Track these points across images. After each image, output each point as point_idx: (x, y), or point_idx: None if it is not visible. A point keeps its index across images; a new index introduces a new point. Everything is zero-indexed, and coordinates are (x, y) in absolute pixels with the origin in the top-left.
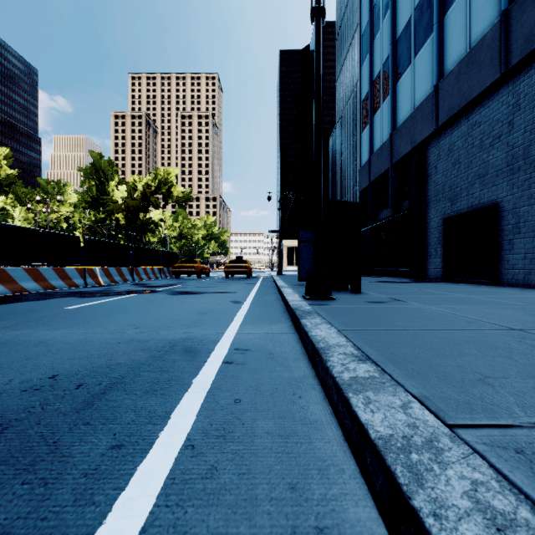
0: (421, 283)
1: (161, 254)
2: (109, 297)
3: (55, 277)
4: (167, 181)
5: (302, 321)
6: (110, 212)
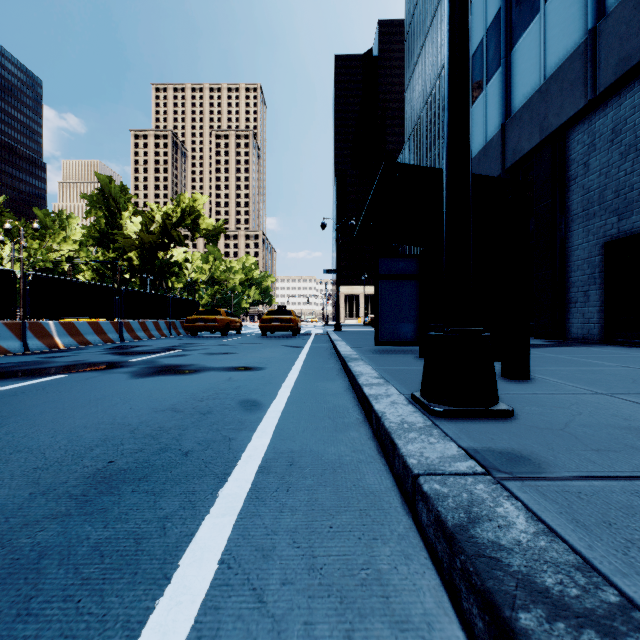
0: (581, 349)
1: (171, 302)
2: None
3: None
4: (193, 210)
5: None
6: (123, 251)
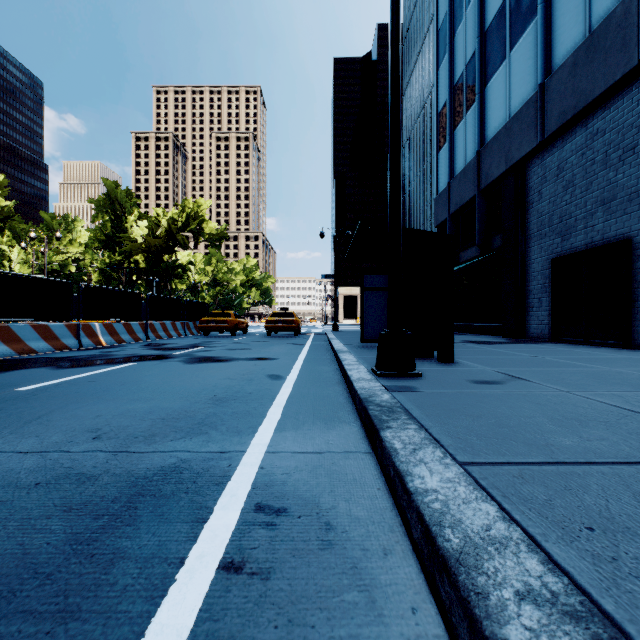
0: (525, 345)
1: (186, 305)
2: (97, 367)
3: (35, 337)
4: (197, 215)
5: (384, 436)
6: (128, 253)
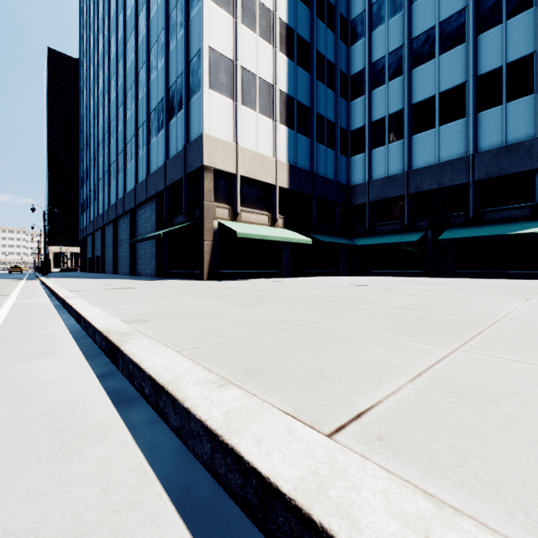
0: None
1: None
2: None
3: None
4: None
5: None
6: None
